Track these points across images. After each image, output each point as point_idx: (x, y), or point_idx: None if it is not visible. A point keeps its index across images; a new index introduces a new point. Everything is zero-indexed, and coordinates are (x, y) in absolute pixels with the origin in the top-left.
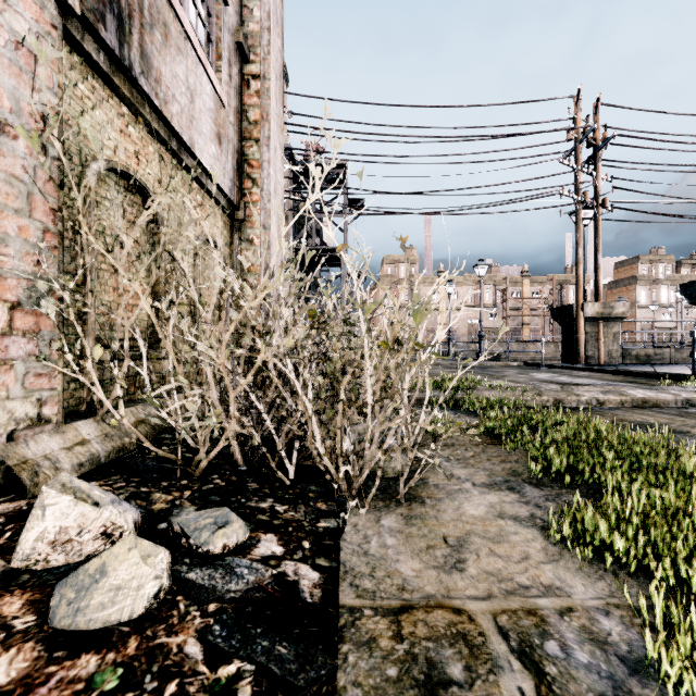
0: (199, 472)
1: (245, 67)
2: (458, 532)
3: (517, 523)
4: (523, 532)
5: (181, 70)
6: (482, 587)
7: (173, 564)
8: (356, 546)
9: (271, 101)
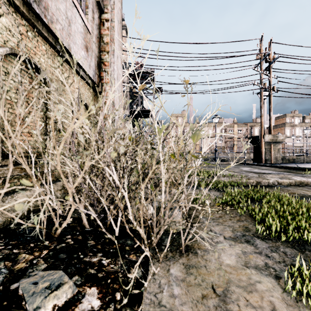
0: (57, 235)
1: (102, 15)
2: (221, 281)
3: (258, 272)
4: (264, 281)
5: (62, 6)
6: None
7: None
8: (152, 296)
9: (115, 32)
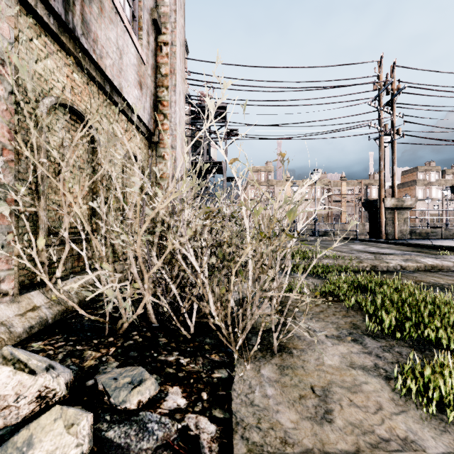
0: (122, 331)
1: (158, 37)
2: (321, 382)
3: (365, 373)
4: (372, 382)
5: (112, 35)
6: (350, 440)
7: (95, 422)
8: (243, 396)
9: (176, 60)
